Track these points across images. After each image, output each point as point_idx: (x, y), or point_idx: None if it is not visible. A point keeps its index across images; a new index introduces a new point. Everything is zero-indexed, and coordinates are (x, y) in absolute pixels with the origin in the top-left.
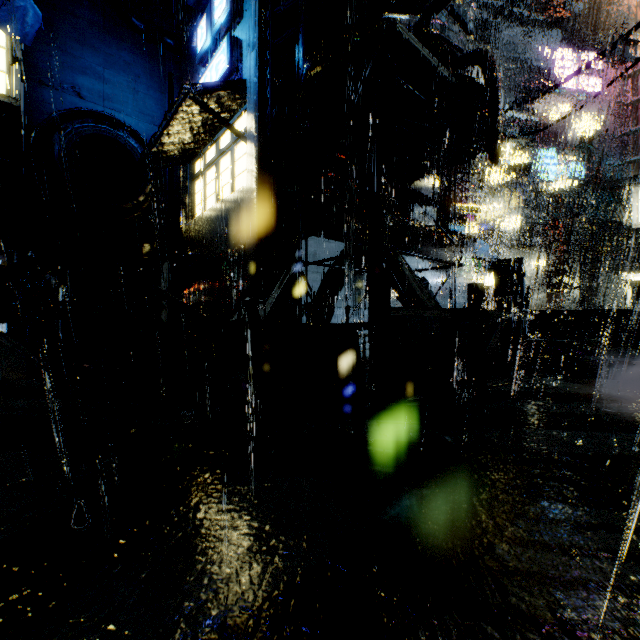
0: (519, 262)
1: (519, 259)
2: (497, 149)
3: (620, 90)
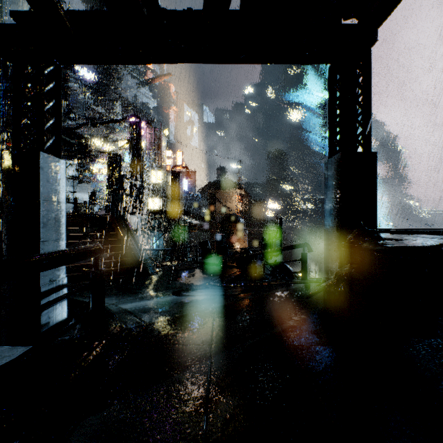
0: (95, 193)
1: (95, 192)
2: (89, 163)
3: (149, 137)
